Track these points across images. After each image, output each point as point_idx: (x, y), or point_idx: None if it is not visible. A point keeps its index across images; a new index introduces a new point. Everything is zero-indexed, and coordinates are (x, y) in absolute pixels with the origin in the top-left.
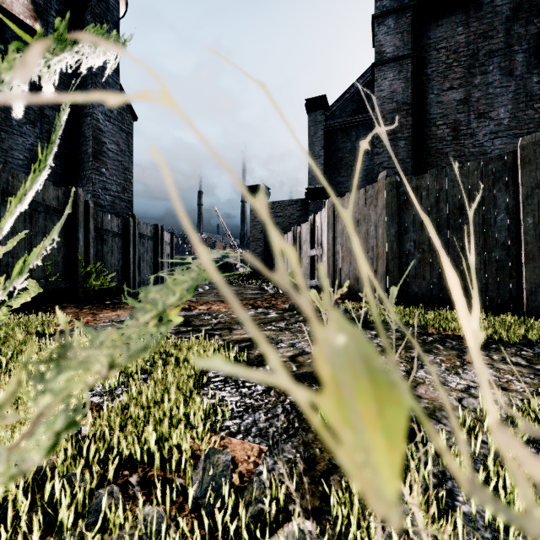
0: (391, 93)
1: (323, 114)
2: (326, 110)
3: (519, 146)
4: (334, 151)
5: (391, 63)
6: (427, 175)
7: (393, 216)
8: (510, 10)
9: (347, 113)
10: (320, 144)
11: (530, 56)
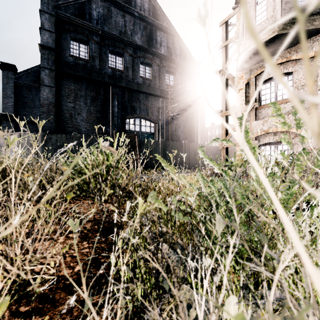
0: (47, 97)
1: (14, 74)
2: (16, 73)
3: (73, 134)
4: (21, 97)
5: (47, 87)
6: (54, 135)
7: (44, 145)
8: (86, 86)
9: (30, 80)
10: (11, 90)
11: (91, 101)
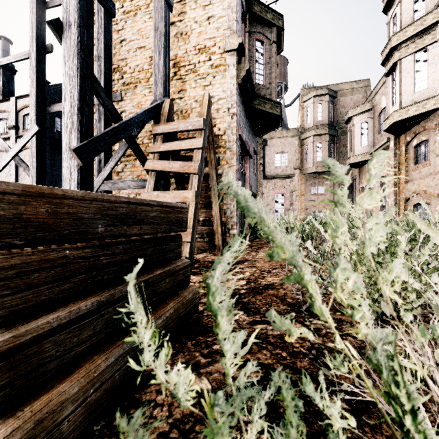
0: None
1: None
2: None
3: None
4: None
5: None
6: None
7: None
8: None
9: None
10: None
11: None
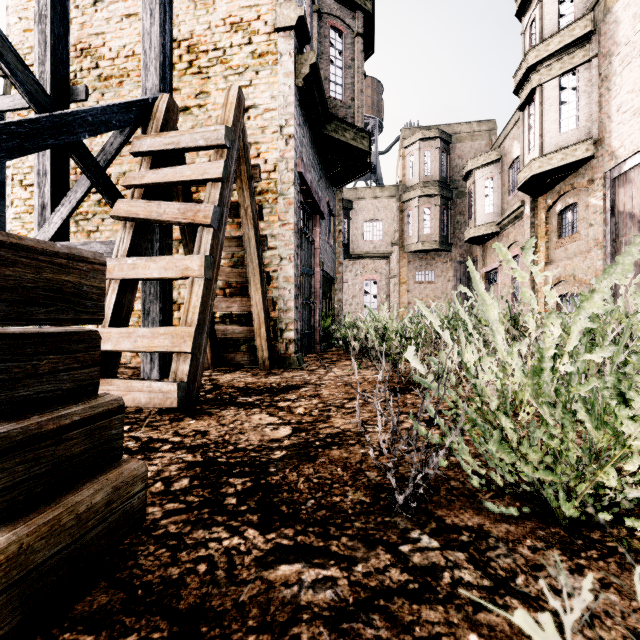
0: None
1: None
2: None
3: None
4: None
5: None
6: None
7: None
8: None
9: None
10: None
11: None
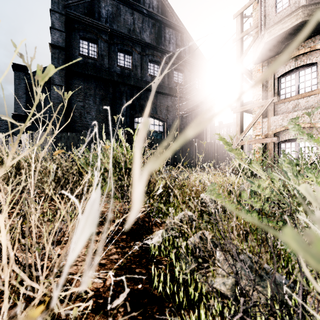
0: (57, 96)
1: (25, 75)
2: (27, 74)
3: (83, 132)
4: (32, 97)
5: (58, 86)
6: (64, 133)
7: (54, 143)
8: (95, 85)
9: None
10: (23, 91)
11: (100, 100)
